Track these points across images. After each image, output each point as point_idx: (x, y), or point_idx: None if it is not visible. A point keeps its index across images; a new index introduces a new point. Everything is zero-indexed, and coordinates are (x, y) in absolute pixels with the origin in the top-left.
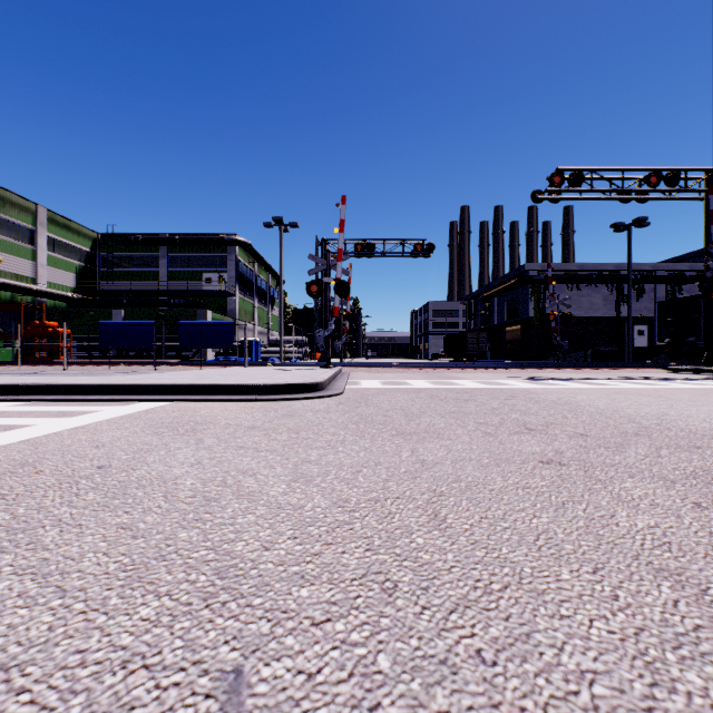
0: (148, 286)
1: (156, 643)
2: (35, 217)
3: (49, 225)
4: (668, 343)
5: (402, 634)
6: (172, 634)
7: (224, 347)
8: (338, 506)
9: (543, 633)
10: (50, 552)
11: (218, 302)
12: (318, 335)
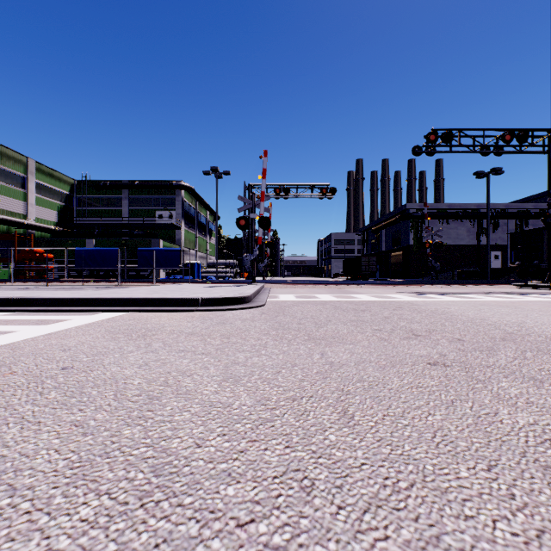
0: (114, 221)
1: (91, 547)
2: (25, 167)
3: (37, 173)
4: (518, 265)
5: (321, 536)
6: (106, 536)
7: (172, 268)
8: (261, 404)
9: (451, 535)
10: (9, 448)
11: (168, 233)
12: (245, 259)
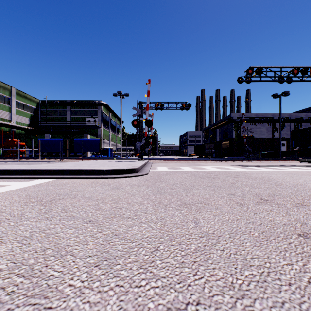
0: (62, 124)
1: None
2: (10, 92)
3: (17, 96)
4: (298, 149)
5: None
6: None
7: (93, 150)
8: None
9: None
10: None
11: (93, 131)
12: (137, 145)
